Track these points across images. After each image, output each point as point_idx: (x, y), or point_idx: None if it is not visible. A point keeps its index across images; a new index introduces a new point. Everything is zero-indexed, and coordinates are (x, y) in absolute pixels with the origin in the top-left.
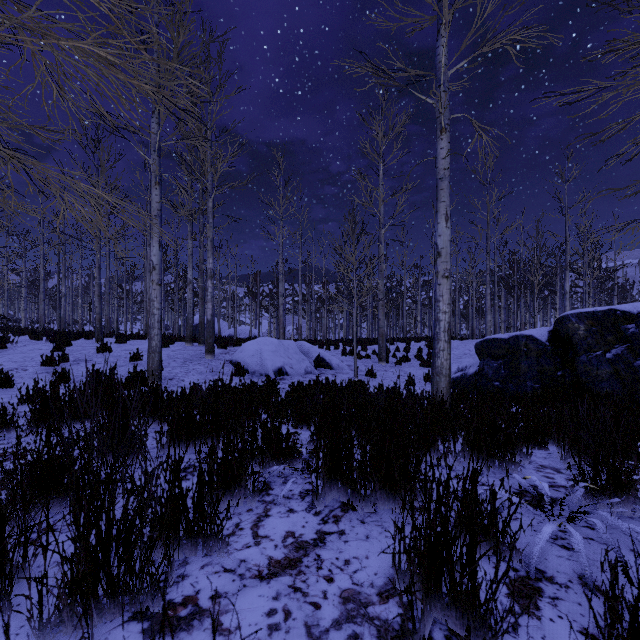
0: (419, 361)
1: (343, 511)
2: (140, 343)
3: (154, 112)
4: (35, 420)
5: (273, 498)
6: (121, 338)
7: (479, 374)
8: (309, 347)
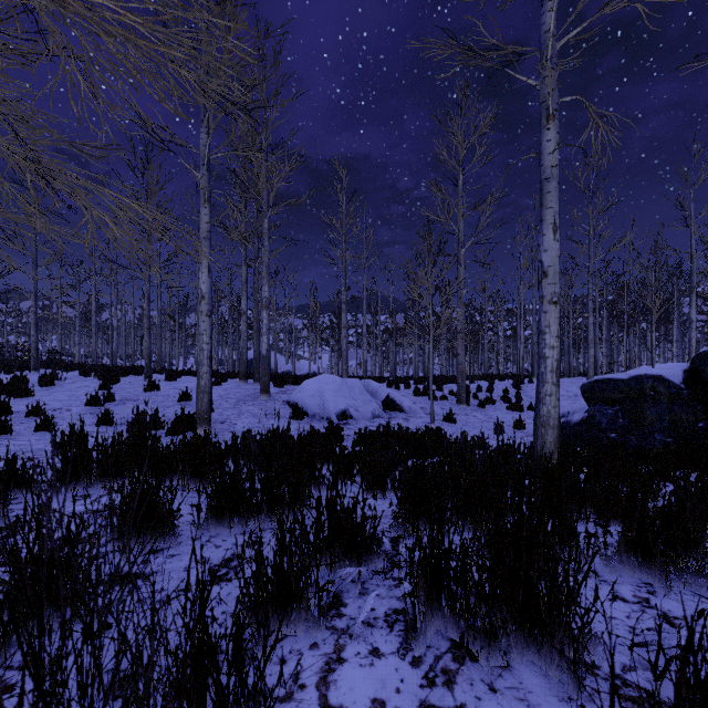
0: (506, 403)
1: (456, 660)
2: (191, 380)
3: (203, 121)
4: (57, 479)
5: (347, 623)
6: (171, 375)
7: (588, 423)
8: (376, 386)
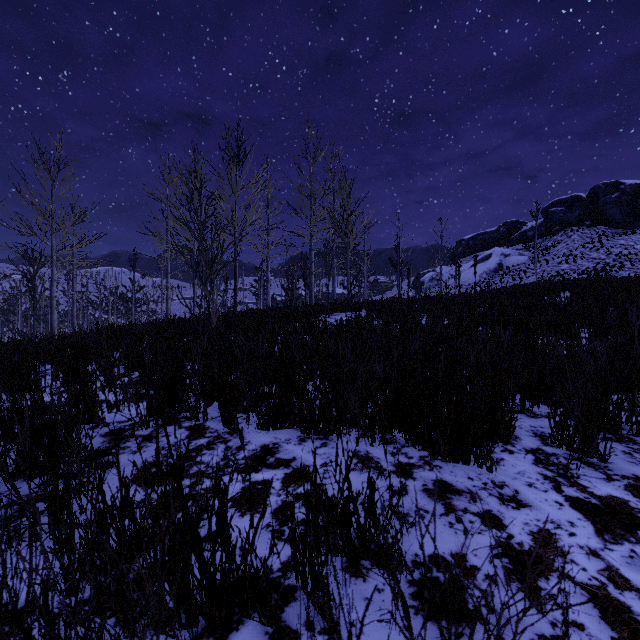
0: None
1: None
2: None
3: None
4: None
5: None
6: None
7: None
8: None
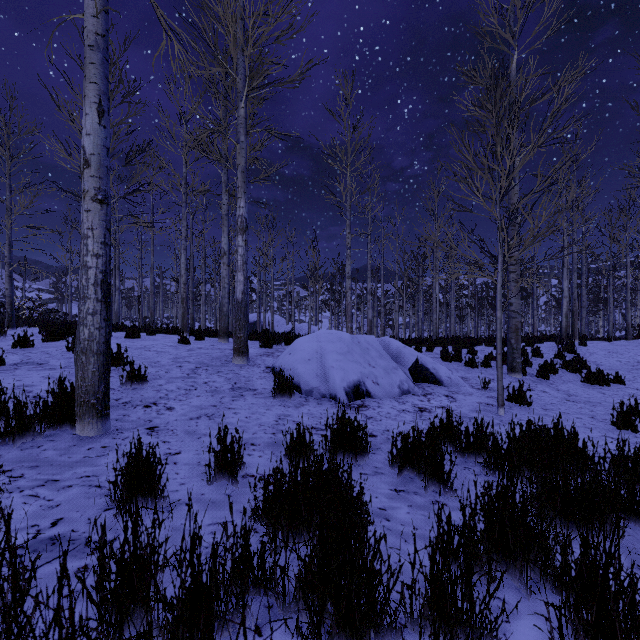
0: (570, 372)
1: None
2: (160, 338)
3: None
4: None
5: None
6: (133, 331)
7: None
8: (399, 347)
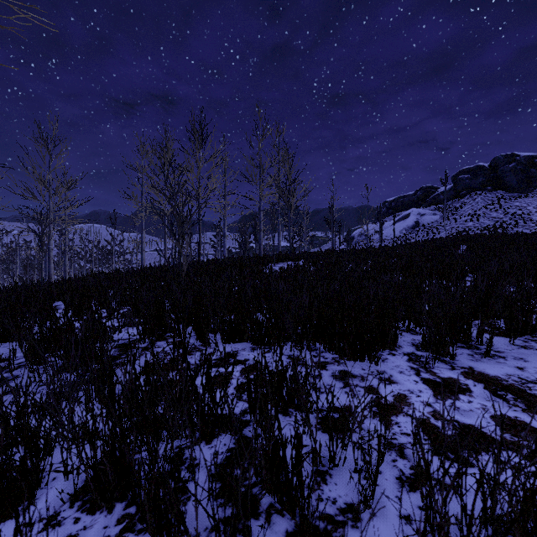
0: None
1: None
2: None
3: None
4: None
5: None
6: None
7: None
8: None
